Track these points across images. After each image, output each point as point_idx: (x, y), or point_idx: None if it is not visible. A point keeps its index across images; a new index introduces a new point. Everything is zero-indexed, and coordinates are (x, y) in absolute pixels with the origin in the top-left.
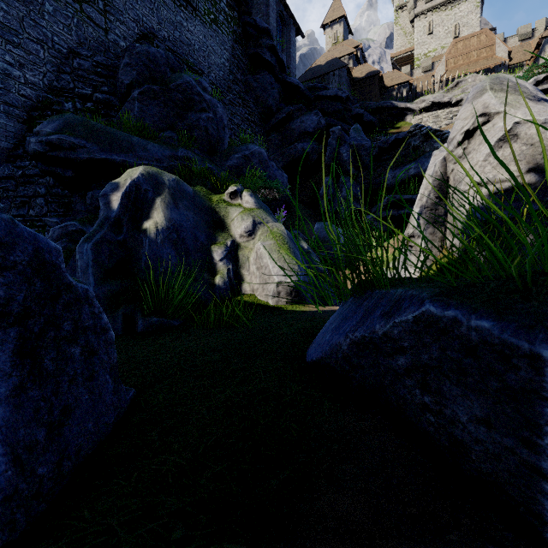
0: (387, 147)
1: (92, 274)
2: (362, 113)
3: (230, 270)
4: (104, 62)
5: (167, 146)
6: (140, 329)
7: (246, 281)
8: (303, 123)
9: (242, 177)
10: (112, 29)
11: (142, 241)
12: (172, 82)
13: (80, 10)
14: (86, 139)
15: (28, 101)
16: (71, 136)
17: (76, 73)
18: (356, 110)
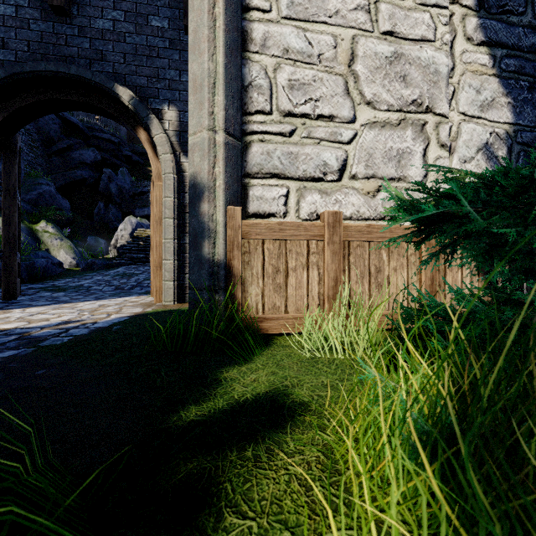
0: (137, 194)
1: None
2: (131, 155)
3: None
4: None
5: None
6: None
7: None
8: (82, 156)
9: (39, 206)
10: None
11: None
12: None
13: None
14: None
15: None
16: None
17: None
18: (126, 152)
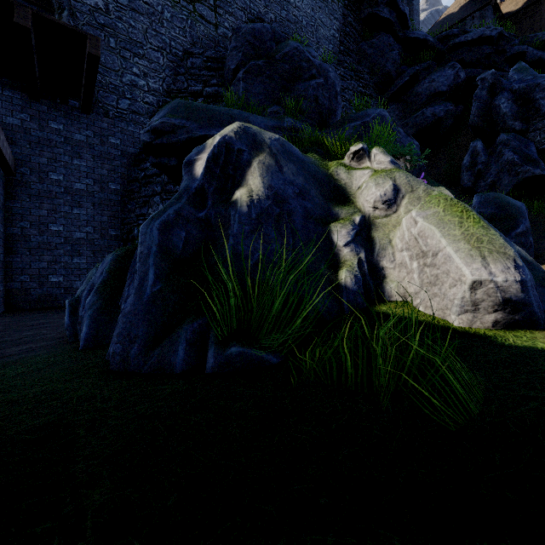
0: None
1: (152, 265)
2: (524, 50)
3: (362, 260)
4: (213, 56)
5: (271, 118)
6: (210, 367)
7: (389, 278)
8: (433, 82)
9: None
10: (221, 23)
11: (230, 217)
12: (278, 53)
13: (193, 11)
14: (186, 118)
15: (151, 107)
16: (172, 118)
17: (189, 72)
18: (514, 48)
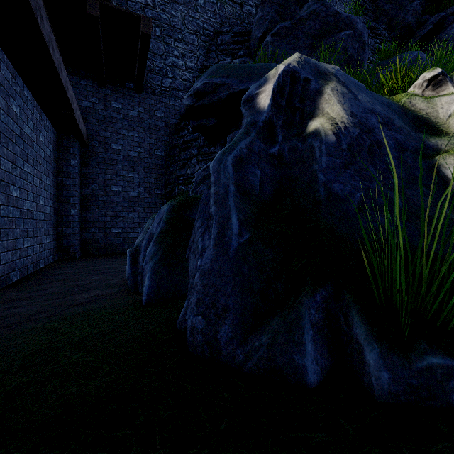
0: None
1: (233, 208)
2: None
3: None
4: (239, 31)
5: None
6: (384, 390)
7: None
8: None
9: None
10: (246, 1)
11: (312, 150)
12: (304, 13)
13: None
14: (226, 76)
15: (187, 83)
16: (213, 78)
17: (219, 48)
18: None
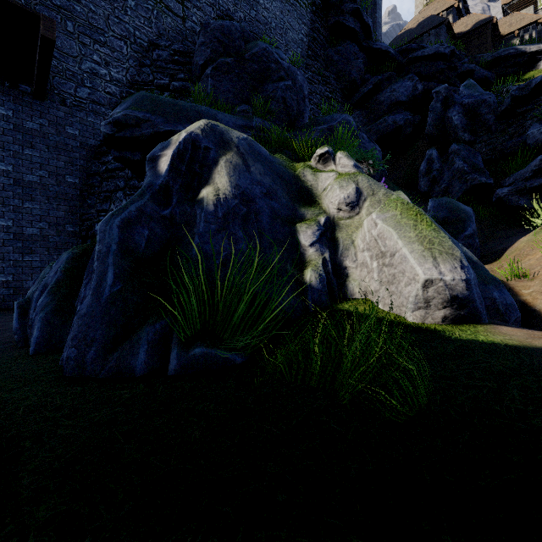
0: (527, 94)
1: (111, 264)
2: (473, 68)
3: (327, 259)
4: (180, 50)
5: (240, 117)
6: (172, 369)
7: (352, 277)
8: (394, 92)
9: None
10: (189, 17)
11: (196, 216)
12: (247, 52)
13: (159, 2)
14: (151, 112)
15: (113, 98)
16: (136, 111)
17: (155, 64)
18: (464, 66)
